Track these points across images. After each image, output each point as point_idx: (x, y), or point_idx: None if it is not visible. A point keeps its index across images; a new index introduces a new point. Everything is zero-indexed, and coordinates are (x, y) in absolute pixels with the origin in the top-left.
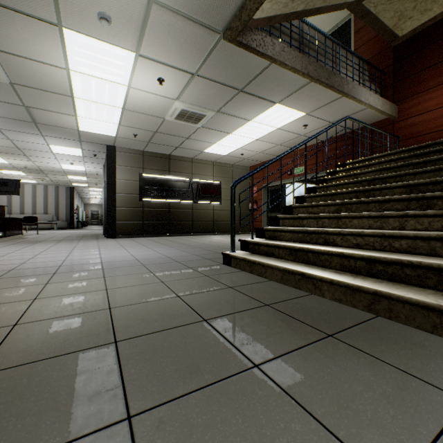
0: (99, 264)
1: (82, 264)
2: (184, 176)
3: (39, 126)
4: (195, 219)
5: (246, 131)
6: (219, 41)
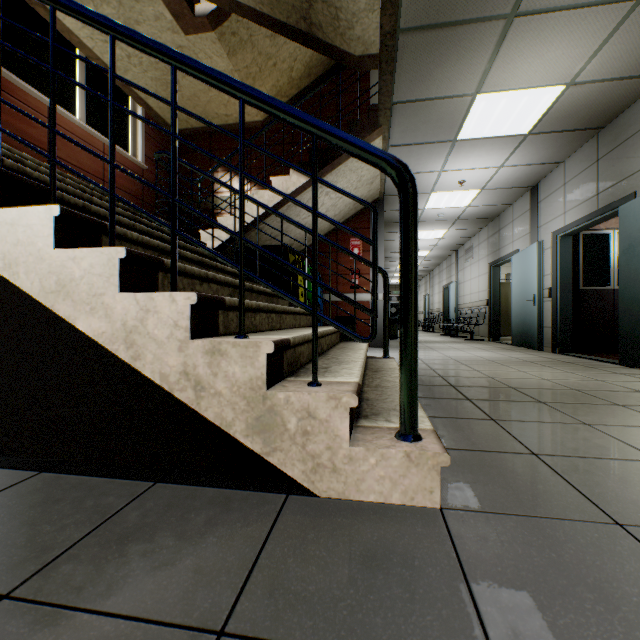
0: None
1: None
2: None
3: None
4: None
5: None
6: None
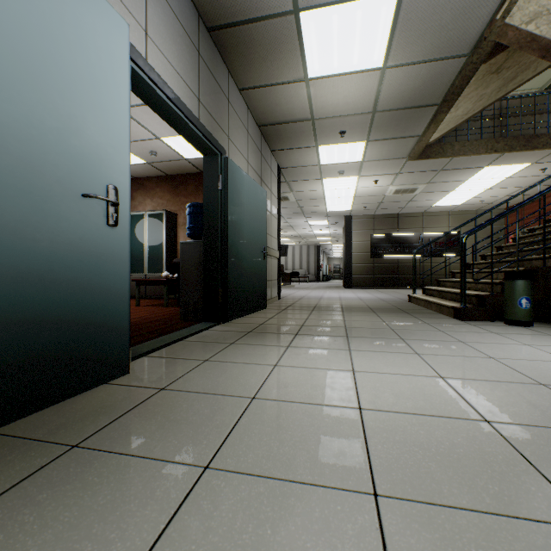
0: (338, 297)
1: (330, 297)
2: (413, 231)
3: (304, 214)
4: (426, 272)
5: (468, 186)
6: (407, 159)
